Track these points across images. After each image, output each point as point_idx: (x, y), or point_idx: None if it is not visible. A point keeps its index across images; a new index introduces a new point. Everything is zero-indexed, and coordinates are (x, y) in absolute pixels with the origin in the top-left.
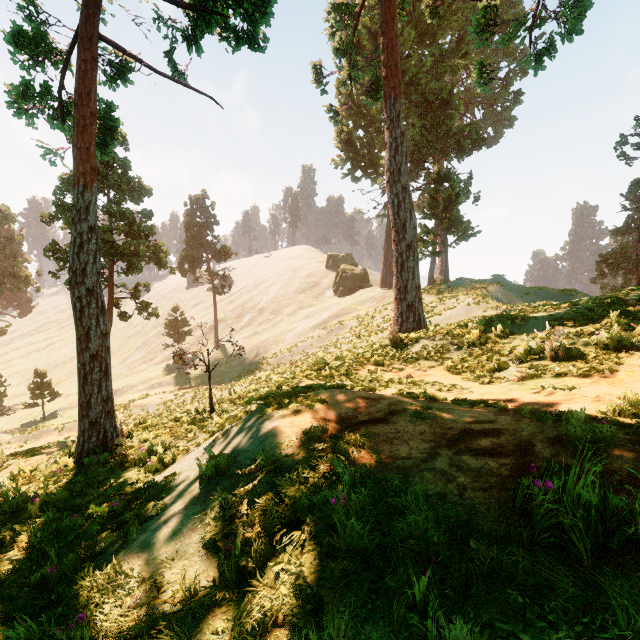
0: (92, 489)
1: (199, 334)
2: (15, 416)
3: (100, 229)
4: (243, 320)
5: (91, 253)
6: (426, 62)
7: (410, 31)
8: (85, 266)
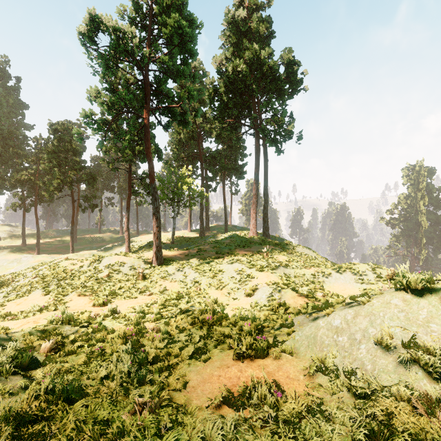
0: None
1: None
2: None
3: None
4: None
5: None
6: None
7: None
8: None
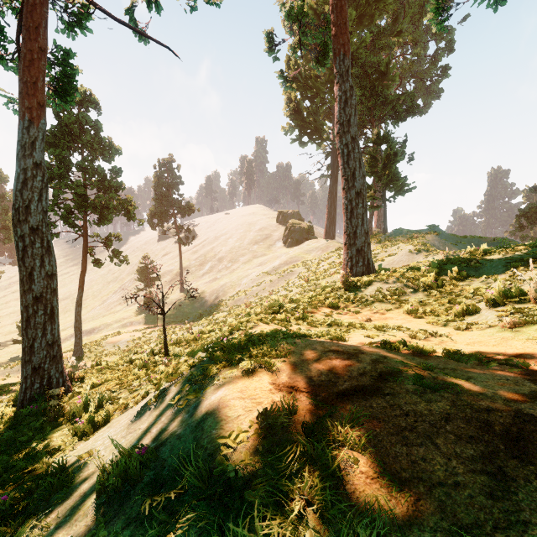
0: (5, 457)
1: (167, 279)
2: (8, 350)
3: (74, 184)
4: (205, 267)
5: (36, 190)
6: (366, 38)
7: (351, 11)
8: (29, 204)
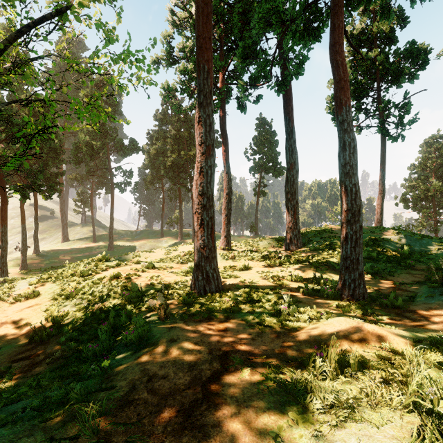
0: None
1: None
2: None
3: None
4: None
5: None
6: None
7: None
8: None
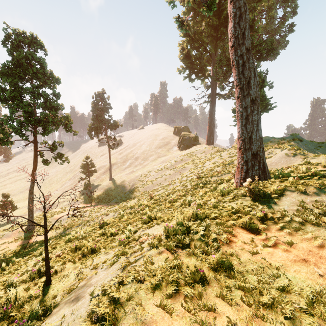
0: None
1: (102, 171)
2: None
3: (23, 104)
4: (126, 164)
5: None
6: None
7: None
8: None
